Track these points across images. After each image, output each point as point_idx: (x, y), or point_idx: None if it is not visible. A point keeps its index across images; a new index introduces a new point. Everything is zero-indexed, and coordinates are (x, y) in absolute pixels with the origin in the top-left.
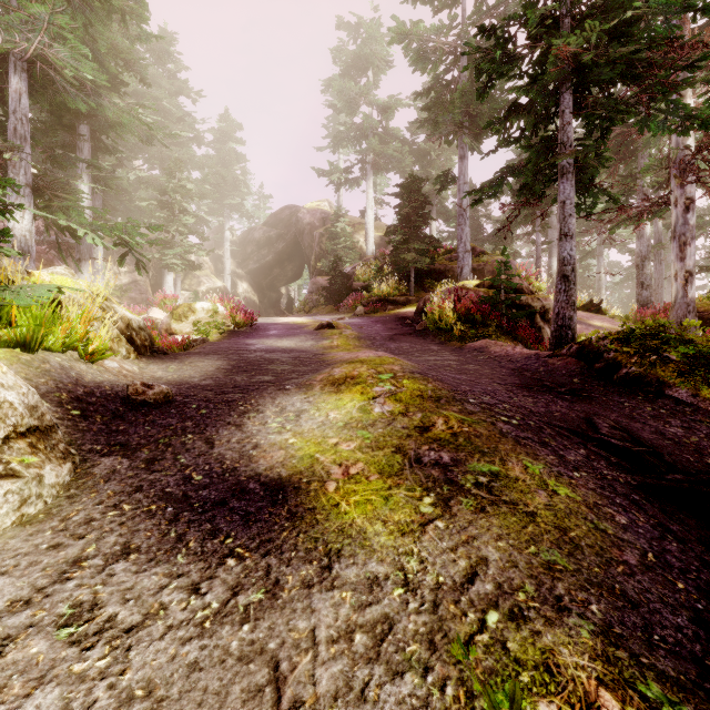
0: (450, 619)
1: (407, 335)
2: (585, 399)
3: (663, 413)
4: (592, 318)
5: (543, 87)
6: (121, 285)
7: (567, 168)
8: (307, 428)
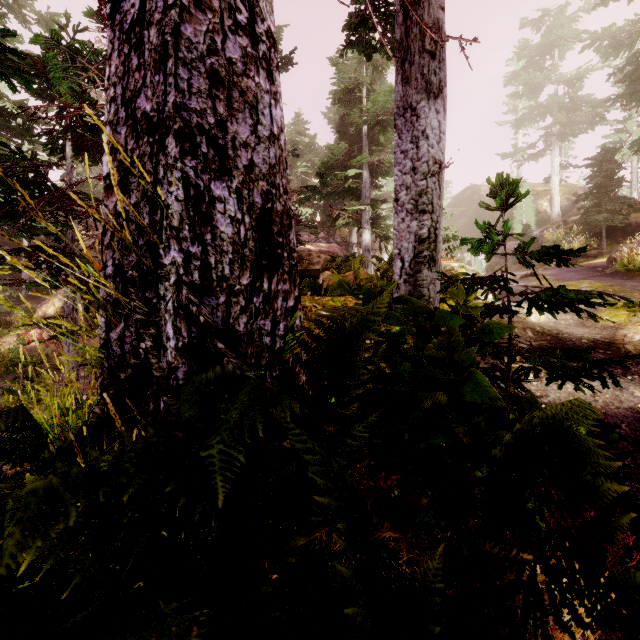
0: None
1: (598, 277)
2: None
3: None
4: None
5: None
6: None
7: None
8: None
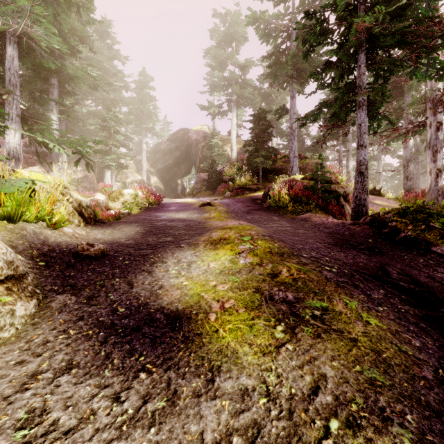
0: (302, 425)
1: (258, 210)
2: (378, 254)
3: (432, 263)
4: (376, 199)
5: (346, 50)
6: (78, 178)
7: (362, 102)
8: (195, 274)
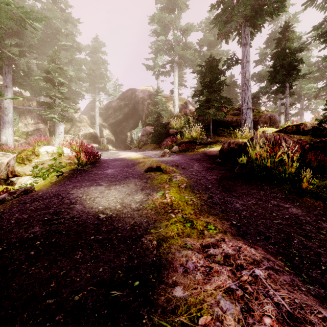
0: None
1: (235, 181)
2: None
3: None
4: None
5: None
6: (27, 131)
7: None
8: None
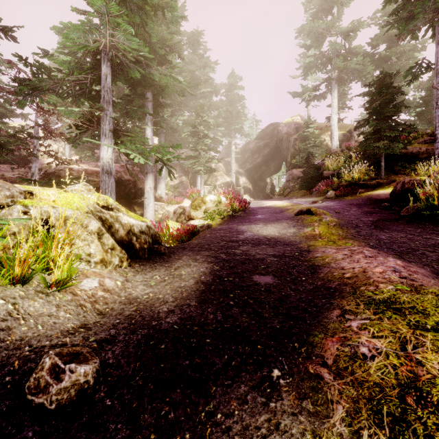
0: None
1: (394, 221)
2: None
3: None
4: None
5: None
6: (174, 185)
7: None
8: None
